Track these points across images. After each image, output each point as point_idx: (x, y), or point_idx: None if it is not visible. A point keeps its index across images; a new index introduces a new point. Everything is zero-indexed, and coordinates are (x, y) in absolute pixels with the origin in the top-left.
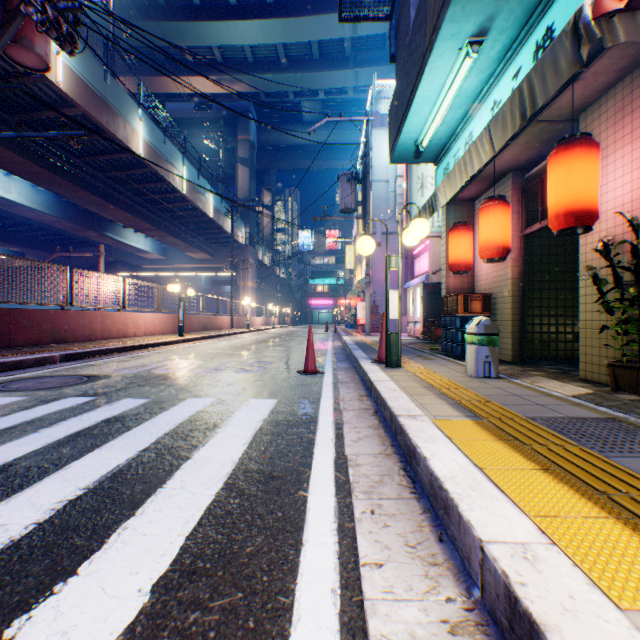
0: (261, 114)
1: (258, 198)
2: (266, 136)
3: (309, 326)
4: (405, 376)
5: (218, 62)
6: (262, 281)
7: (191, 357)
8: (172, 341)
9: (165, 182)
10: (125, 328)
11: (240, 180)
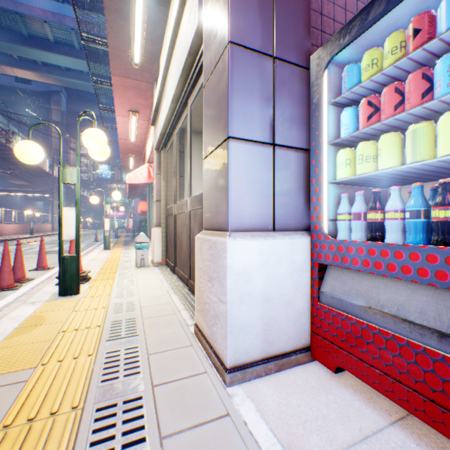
0: (70, 93)
1: (67, 144)
2: (74, 107)
3: (96, 229)
4: (117, 239)
5: (40, 65)
6: (70, 199)
7: (52, 241)
8: (31, 237)
9: (8, 147)
10: (2, 231)
11: (54, 135)
